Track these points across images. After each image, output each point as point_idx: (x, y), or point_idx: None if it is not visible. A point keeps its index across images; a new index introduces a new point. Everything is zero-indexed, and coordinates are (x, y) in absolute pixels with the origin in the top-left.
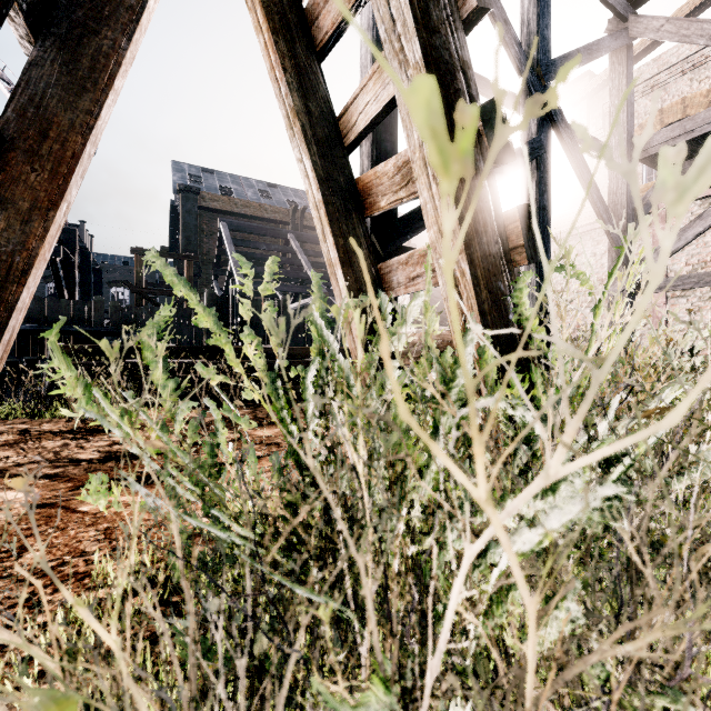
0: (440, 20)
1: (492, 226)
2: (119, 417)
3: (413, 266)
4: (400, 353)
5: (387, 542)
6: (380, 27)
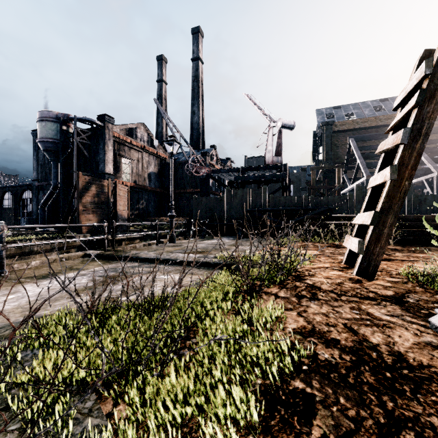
0: None
1: None
2: (434, 231)
3: None
4: None
5: None
6: None
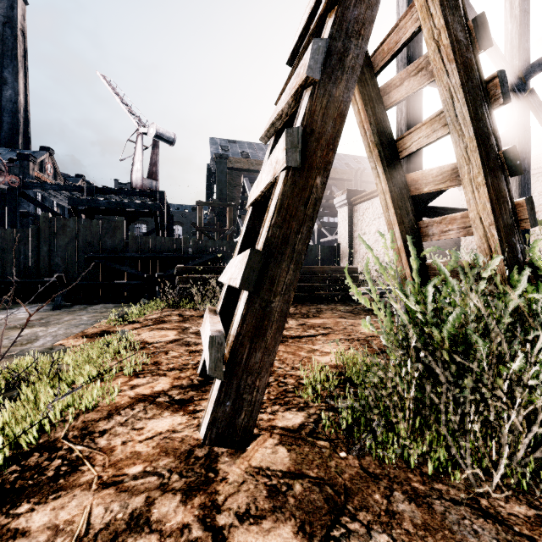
0: (482, 114)
1: (509, 209)
2: (364, 300)
3: (446, 224)
4: (486, 277)
5: (478, 351)
6: (447, 118)
